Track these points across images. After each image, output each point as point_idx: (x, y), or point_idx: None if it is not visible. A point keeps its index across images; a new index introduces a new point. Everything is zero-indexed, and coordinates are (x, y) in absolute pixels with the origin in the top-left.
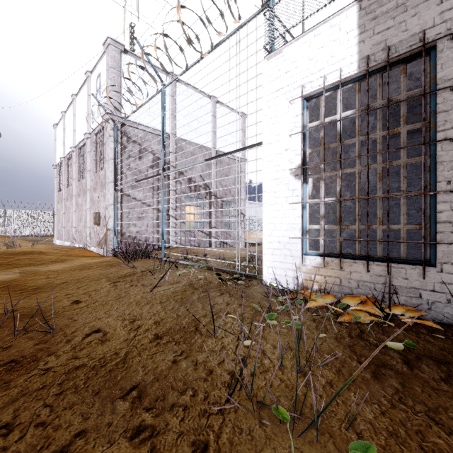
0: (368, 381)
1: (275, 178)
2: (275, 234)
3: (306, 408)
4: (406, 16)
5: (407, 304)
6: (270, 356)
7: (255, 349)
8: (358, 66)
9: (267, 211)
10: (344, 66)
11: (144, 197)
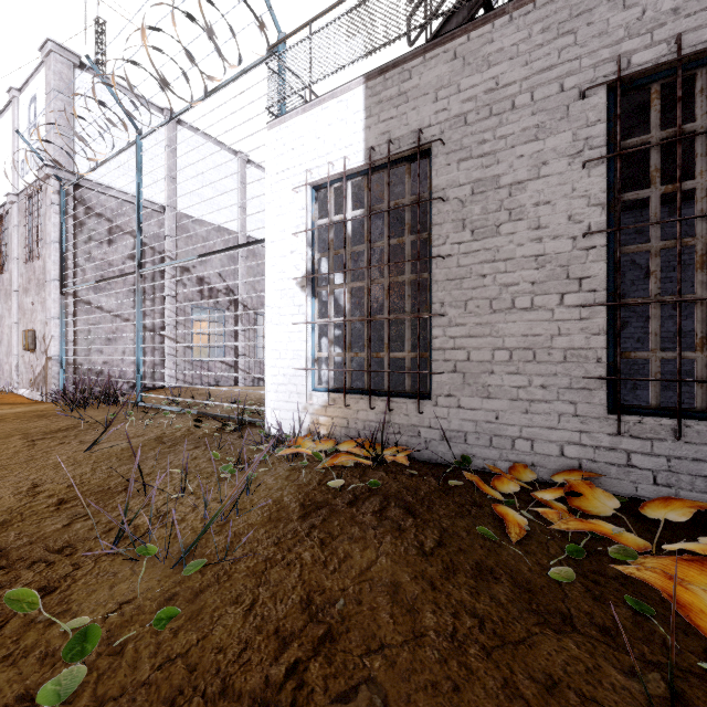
0: (291, 520)
1: (280, 289)
2: (280, 364)
3: (200, 548)
4: (408, 108)
5: (408, 445)
6: (200, 508)
7: (189, 503)
8: (365, 157)
9: (270, 333)
10: (351, 154)
11: (118, 307)
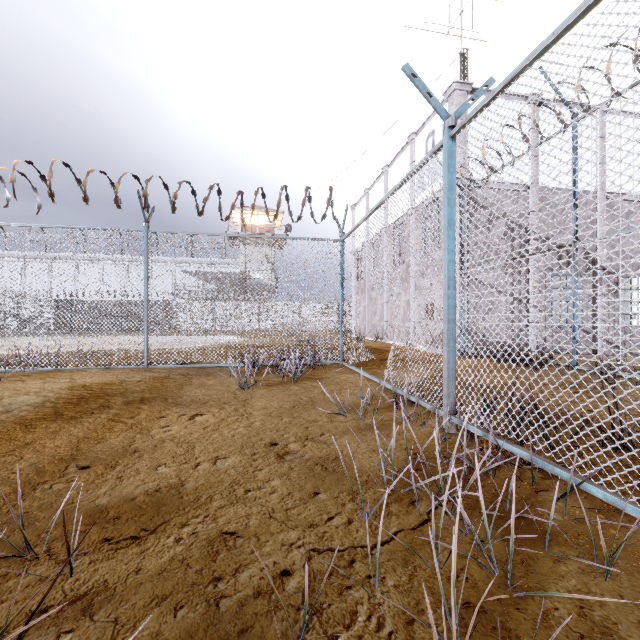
0: None
1: None
2: None
3: None
4: None
5: None
6: None
7: None
8: None
9: None
10: None
11: (494, 281)
